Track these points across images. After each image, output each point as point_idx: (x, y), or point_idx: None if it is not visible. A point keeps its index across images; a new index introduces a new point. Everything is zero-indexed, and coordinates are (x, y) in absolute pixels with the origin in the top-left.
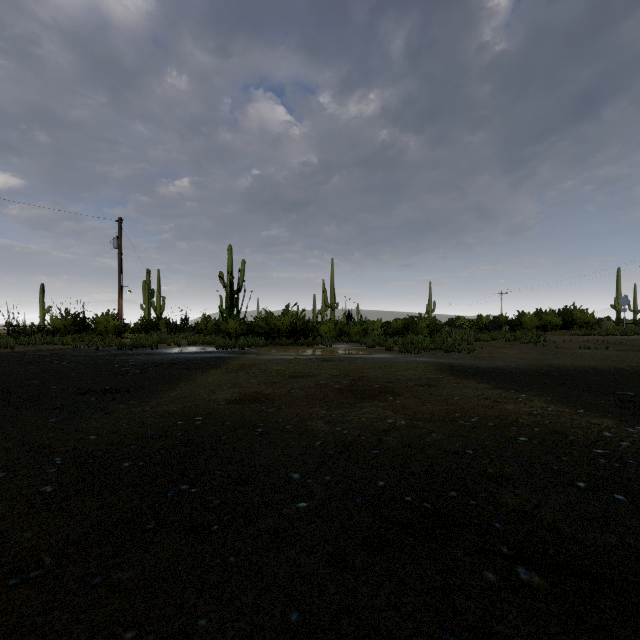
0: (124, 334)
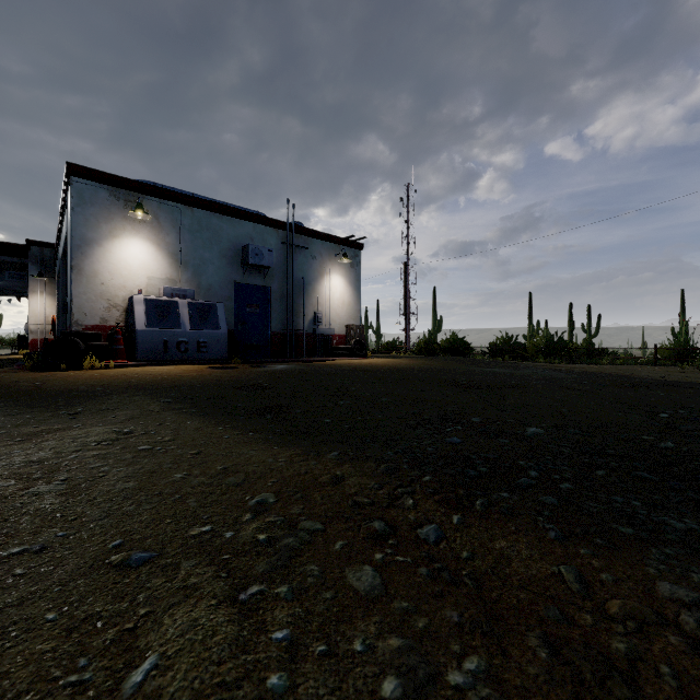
0: None
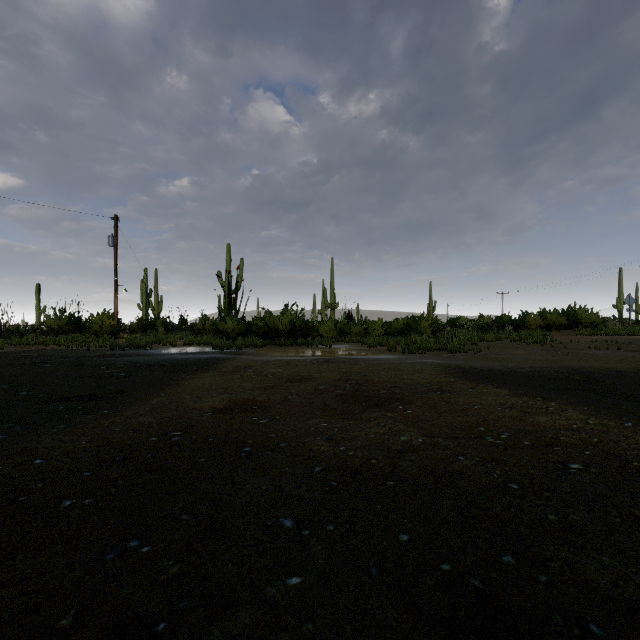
0: (120, 334)
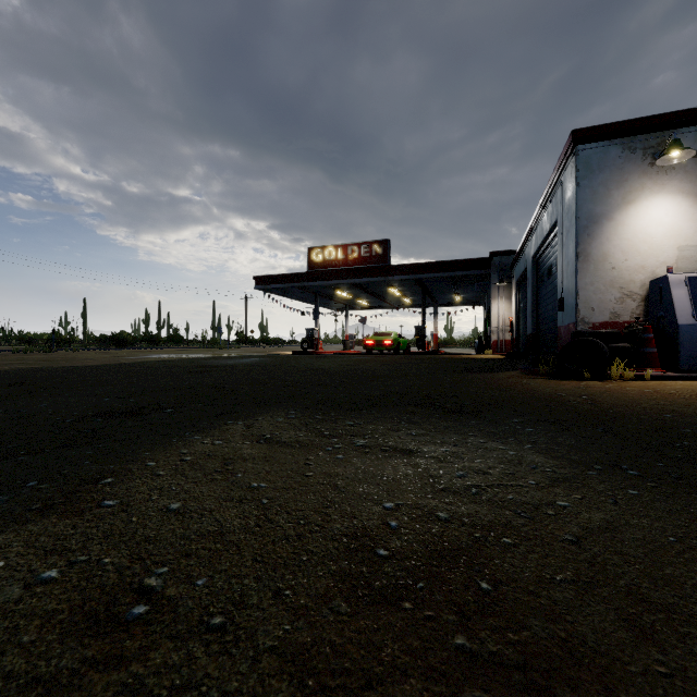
0: None
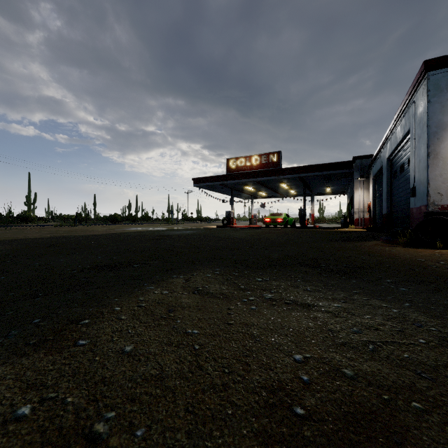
0: None
